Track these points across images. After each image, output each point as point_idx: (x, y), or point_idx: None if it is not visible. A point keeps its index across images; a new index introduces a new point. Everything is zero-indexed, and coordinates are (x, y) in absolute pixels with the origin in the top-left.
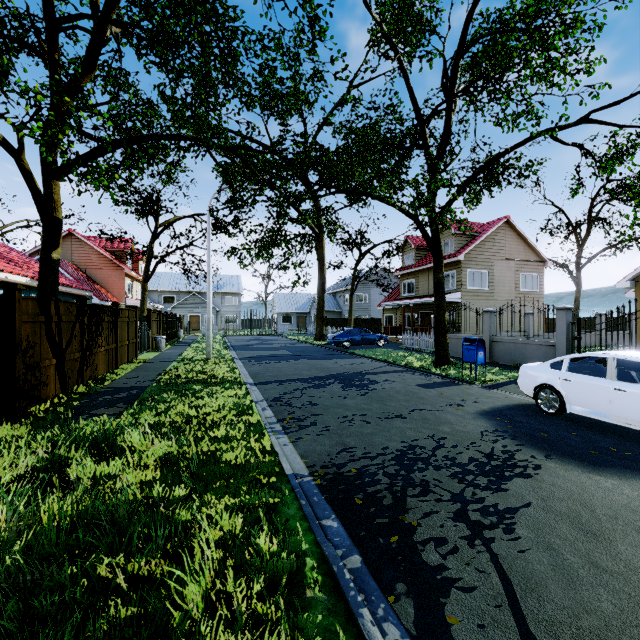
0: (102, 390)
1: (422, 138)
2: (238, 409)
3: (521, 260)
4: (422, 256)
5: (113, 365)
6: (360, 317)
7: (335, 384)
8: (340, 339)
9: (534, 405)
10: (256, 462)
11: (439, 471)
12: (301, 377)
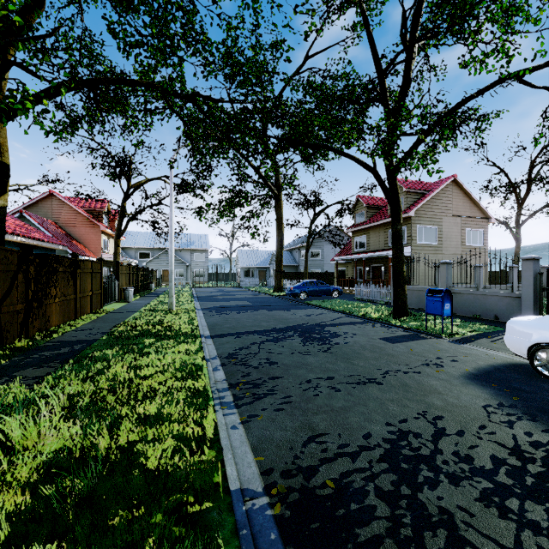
0: (45, 344)
1: (381, 89)
2: (184, 370)
3: (467, 217)
4: (373, 214)
5: (71, 316)
6: (314, 271)
7: (294, 337)
8: (297, 290)
9: (523, 365)
10: (186, 468)
11: (459, 487)
12: (259, 329)
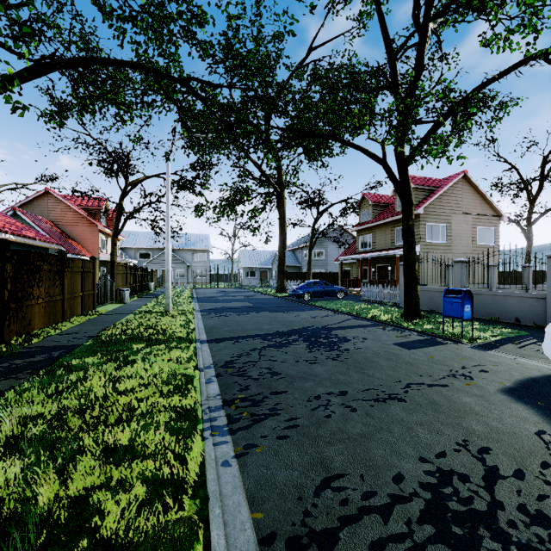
0: (20, 351)
1: (392, 73)
2: (172, 383)
3: (478, 214)
4: (379, 212)
5: (58, 318)
6: (318, 271)
7: (299, 342)
8: (301, 291)
9: None
10: (154, 536)
11: None
12: (260, 332)
